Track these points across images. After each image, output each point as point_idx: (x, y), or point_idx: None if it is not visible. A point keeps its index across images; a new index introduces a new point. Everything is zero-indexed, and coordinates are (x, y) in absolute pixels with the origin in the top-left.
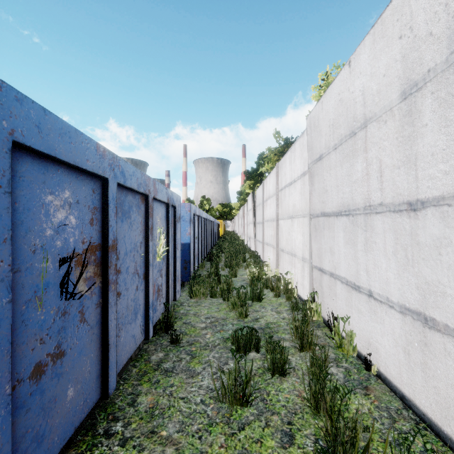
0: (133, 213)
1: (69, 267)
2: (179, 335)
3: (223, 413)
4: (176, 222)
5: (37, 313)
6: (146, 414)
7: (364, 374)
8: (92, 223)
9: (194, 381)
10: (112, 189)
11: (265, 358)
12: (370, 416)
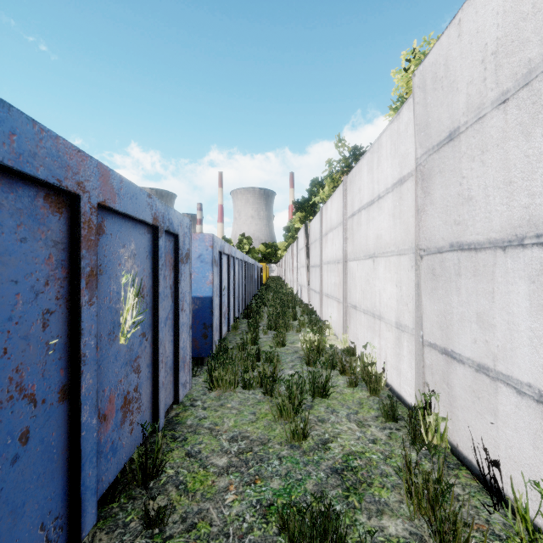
0: (2, 232)
1: None
2: (163, 508)
3: None
4: (178, 263)
5: None
6: None
7: None
8: None
9: None
10: None
11: None
12: None
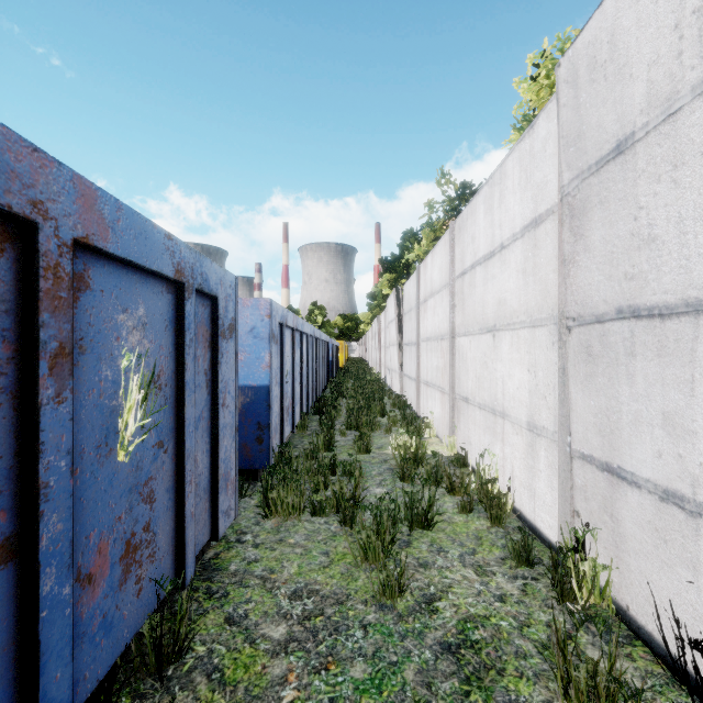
0: None
1: None
2: None
3: None
4: (217, 338)
5: None
6: None
7: None
8: None
9: None
10: None
11: None
12: None
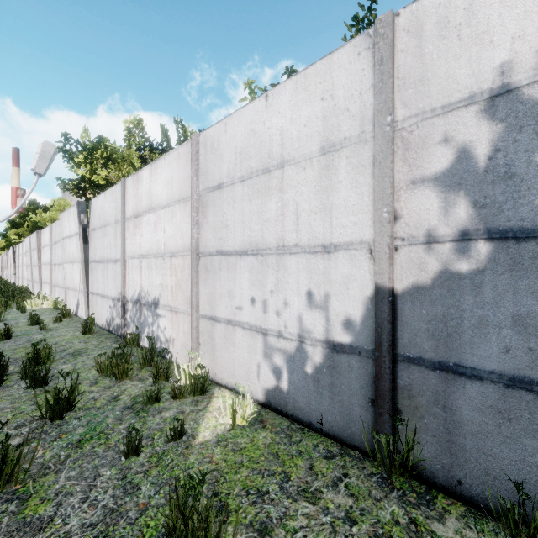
0: None
1: None
2: None
3: None
4: None
5: None
6: None
7: None
8: None
9: None
10: None
11: None
12: None
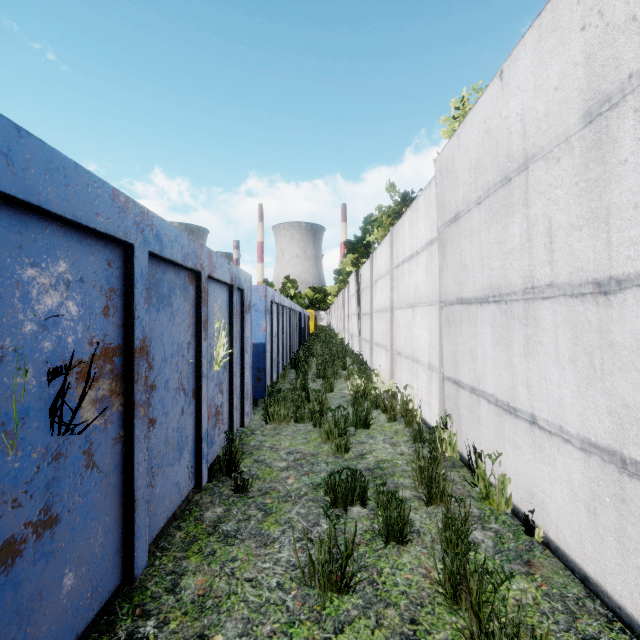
0: (176, 298)
1: (65, 382)
2: (246, 481)
3: (311, 604)
4: (244, 312)
5: (6, 458)
6: (193, 606)
7: (525, 542)
8: (107, 313)
9: (267, 553)
10: (140, 260)
11: (375, 516)
12: (537, 610)
